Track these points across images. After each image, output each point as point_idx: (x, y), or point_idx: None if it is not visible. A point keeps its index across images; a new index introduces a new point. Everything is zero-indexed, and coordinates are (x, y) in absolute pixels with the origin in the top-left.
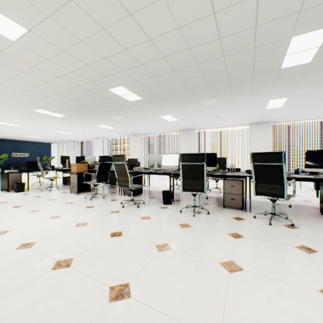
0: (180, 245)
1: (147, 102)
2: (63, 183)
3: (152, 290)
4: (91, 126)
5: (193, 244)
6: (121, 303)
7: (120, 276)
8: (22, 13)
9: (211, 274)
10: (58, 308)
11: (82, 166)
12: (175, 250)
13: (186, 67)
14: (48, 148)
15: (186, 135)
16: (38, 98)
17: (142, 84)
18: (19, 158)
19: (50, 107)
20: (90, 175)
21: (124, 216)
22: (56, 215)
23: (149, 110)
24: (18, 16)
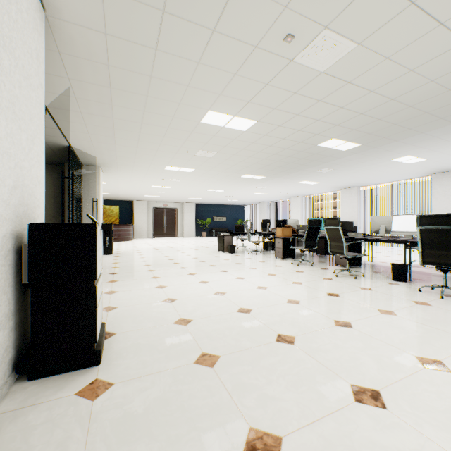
0: (409, 315)
1: (368, 147)
2: (263, 248)
3: (371, 330)
4: (290, 184)
5: (428, 318)
6: (345, 328)
7: (342, 317)
8: (256, 113)
9: (443, 339)
10: (300, 319)
11: (286, 230)
12: (401, 317)
13: (429, 98)
14: (242, 211)
15: (447, 180)
16: (247, 166)
17: (361, 131)
18: (218, 222)
19: (254, 172)
20: (294, 241)
21: (338, 283)
22: (271, 273)
23: (370, 156)
24: (253, 116)
